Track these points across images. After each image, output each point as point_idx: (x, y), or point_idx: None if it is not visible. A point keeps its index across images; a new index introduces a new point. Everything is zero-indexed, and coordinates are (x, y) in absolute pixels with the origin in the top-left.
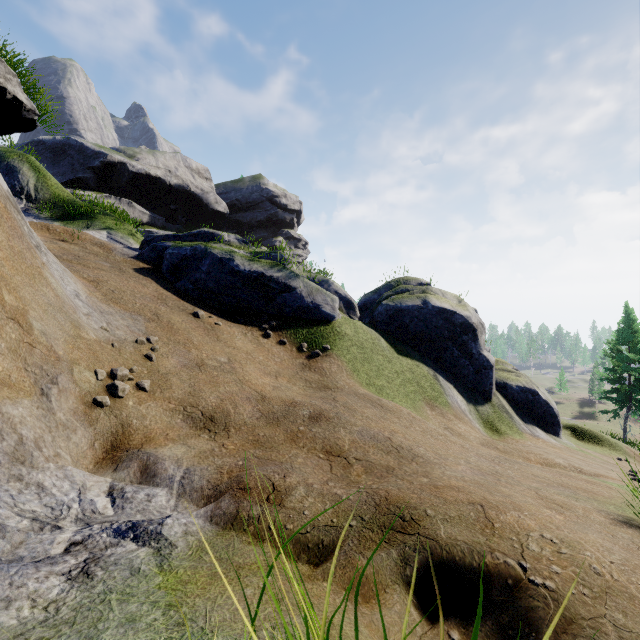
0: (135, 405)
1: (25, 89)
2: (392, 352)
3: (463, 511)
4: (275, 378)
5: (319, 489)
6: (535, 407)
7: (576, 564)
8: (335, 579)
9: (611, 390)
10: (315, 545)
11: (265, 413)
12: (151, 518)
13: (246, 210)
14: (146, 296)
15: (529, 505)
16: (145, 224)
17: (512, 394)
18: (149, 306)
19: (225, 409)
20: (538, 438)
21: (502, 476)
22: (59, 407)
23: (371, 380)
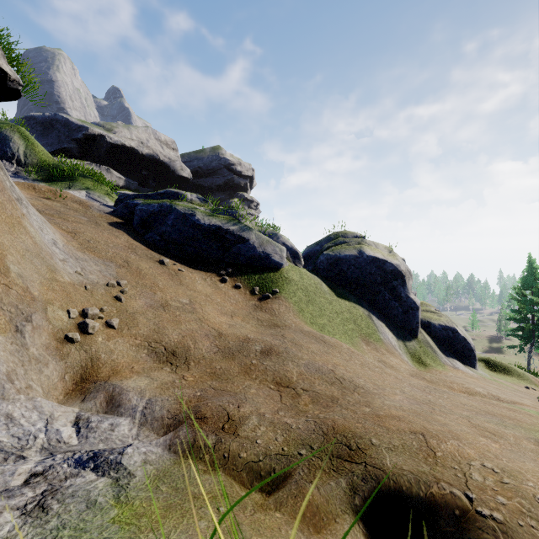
0: (104, 341)
1: (10, 62)
2: (332, 295)
3: (406, 440)
4: (231, 317)
5: (270, 418)
6: (455, 343)
7: (521, 495)
8: (287, 509)
9: (517, 328)
10: (267, 473)
11: (222, 348)
12: (113, 447)
13: (207, 176)
14: (118, 246)
15: (465, 434)
16: (121, 187)
17: (435, 331)
18: (120, 254)
19: (186, 344)
20: (458, 369)
21: (435, 405)
22: (32, 343)
23: (314, 319)
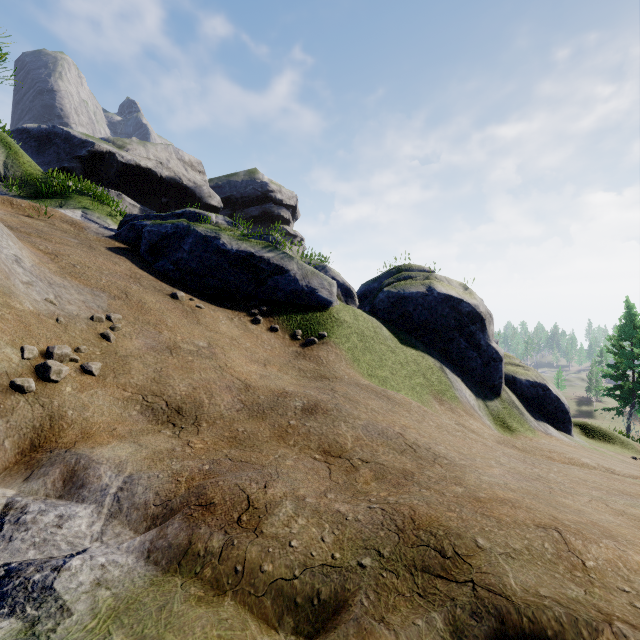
0: (74, 392)
1: None
2: (395, 342)
3: (532, 540)
4: (263, 366)
5: (314, 504)
6: (546, 403)
7: None
8: None
9: (614, 387)
10: (307, 600)
11: (248, 404)
12: (52, 555)
13: (241, 205)
14: (116, 273)
15: (618, 527)
16: None
17: (521, 389)
18: (117, 283)
19: (197, 399)
20: (551, 436)
21: (550, 482)
22: None
23: (373, 371)
